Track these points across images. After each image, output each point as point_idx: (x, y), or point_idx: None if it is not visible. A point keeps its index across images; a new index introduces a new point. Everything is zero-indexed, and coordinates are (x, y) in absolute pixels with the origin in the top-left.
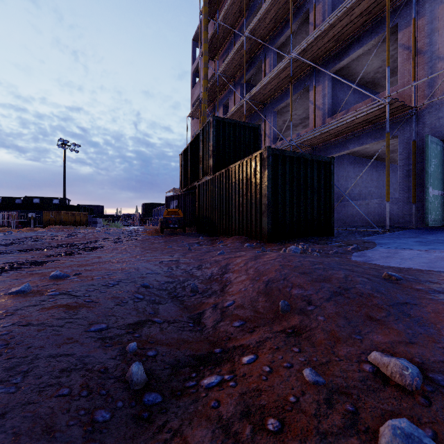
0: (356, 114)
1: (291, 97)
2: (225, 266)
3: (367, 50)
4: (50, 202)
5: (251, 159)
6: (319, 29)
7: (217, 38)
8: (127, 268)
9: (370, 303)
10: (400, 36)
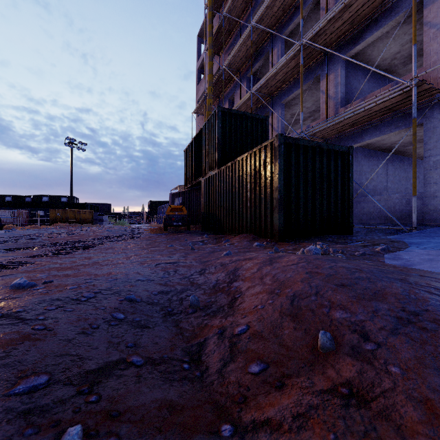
0: (376, 99)
1: (302, 86)
2: (233, 271)
3: (385, 34)
4: (59, 200)
5: (260, 150)
6: (333, 10)
7: (222, 31)
8: (115, 272)
9: None
10: (425, 13)
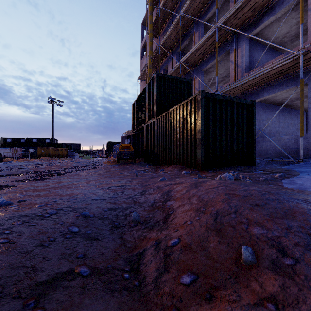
0: (272, 65)
1: (217, 57)
2: (167, 193)
3: (278, 18)
4: (44, 141)
5: (187, 103)
6: (240, 1)
7: (159, 19)
8: (76, 193)
9: None
10: (309, 2)
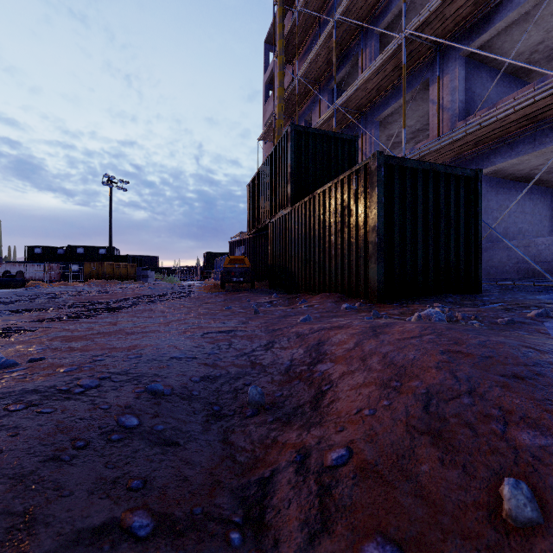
0: (514, 103)
1: (404, 93)
2: (316, 347)
3: (523, 16)
4: (96, 252)
5: (349, 177)
6: None
7: (296, 31)
8: (142, 345)
9: None
10: None
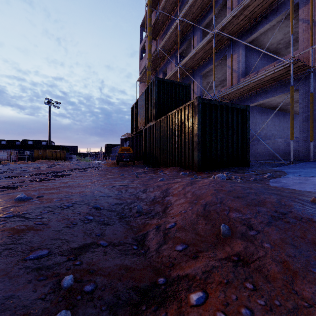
0: (265, 72)
1: (214, 62)
2: (165, 190)
3: (272, 26)
4: (40, 143)
5: (185, 108)
6: (236, 10)
7: (158, 23)
8: (85, 191)
9: (313, 229)
10: (300, 12)
